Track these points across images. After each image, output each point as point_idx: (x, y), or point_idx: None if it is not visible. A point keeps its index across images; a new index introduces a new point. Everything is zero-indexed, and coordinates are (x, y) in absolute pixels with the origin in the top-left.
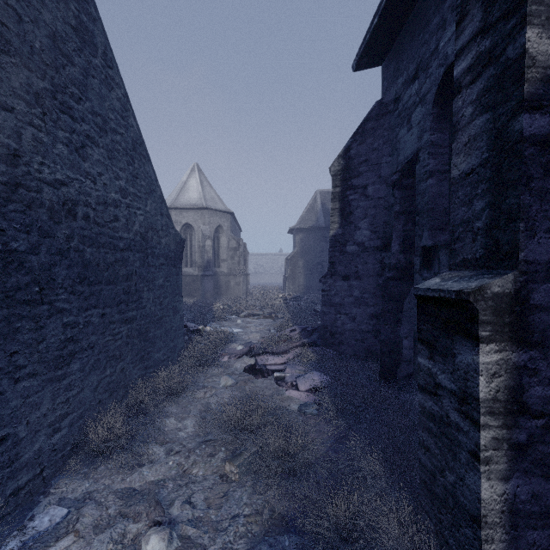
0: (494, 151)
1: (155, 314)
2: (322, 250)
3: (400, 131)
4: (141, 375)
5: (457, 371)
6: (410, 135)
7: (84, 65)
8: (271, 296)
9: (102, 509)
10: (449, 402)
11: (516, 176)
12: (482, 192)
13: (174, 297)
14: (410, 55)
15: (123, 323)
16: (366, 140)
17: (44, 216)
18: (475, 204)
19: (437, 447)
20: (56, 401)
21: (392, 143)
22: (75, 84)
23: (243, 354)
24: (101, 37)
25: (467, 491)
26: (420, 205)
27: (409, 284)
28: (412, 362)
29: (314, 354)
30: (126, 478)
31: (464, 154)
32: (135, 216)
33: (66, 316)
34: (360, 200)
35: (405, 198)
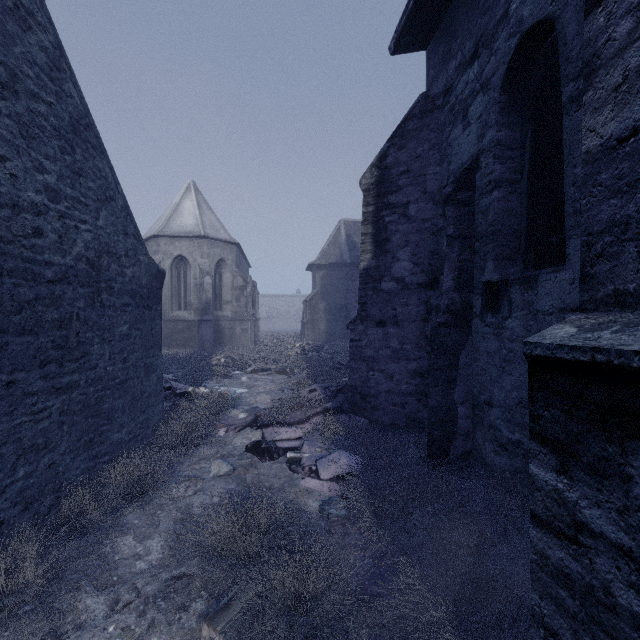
0: None
1: (113, 376)
2: (347, 290)
3: (453, 132)
4: (87, 468)
5: (638, 512)
6: (466, 135)
7: None
8: (285, 345)
9: None
10: (614, 567)
11: None
12: None
13: (146, 351)
14: (466, 29)
15: (52, 393)
16: (407, 144)
17: None
18: None
19: None
20: None
21: (441, 149)
22: None
23: (246, 425)
24: None
25: None
26: (482, 227)
27: (466, 331)
28: (470, 435)
29: (339, 424)
30: None
31: (613, 105)
32: (76, 231)
33: None
34: (399, 223)
35: (461, 218)
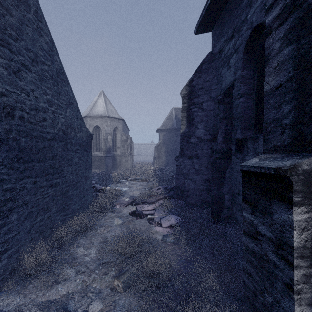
0: (298, 70)
1: (72, 180)
2: (175, 142)
3: (223, 70)
4: (62, 219)
5: (274, 225)
6: (229, 72)
7: (20, 17)
8: (146, 168)
9: None
10: (268, 246)
11: None
12: (289, 99)
13: (85, 170)
14: (229, 24)
15: (49, 187)
16: (202, 75)
17: None
18: (283, 107)
19: (258, 275)
20: None
21: (217, 77)
22: (13, 28)
23: (129, 204)
24: (33, 0)
25: (282, 311)
26: (235, 114)
27: (228, 161)
28: (230, 208)
29: (171, 203)
30: (46, 293)
31: (274, 74)
32: (58, 118)
33: (6, 184)
34: (199, 111)
35: (226, 110)
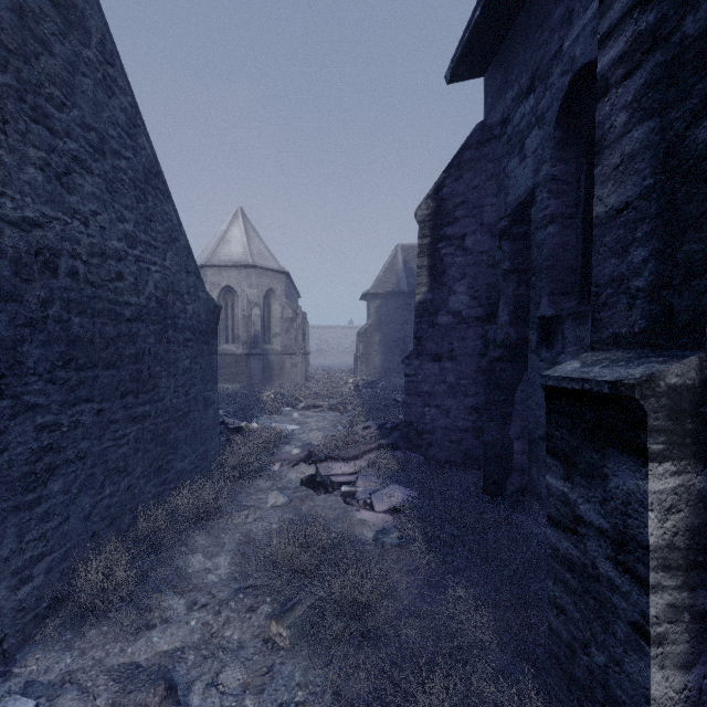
0: (663, 175)
1: (177, 408)
2: (404, 322)
3: (510, 163)
4: (157, 493)
5: (611, 501)
6: (523, 167)
7: (70, 57)
8: (338, 381)
9: (88, 698)
10: (598, 546)
11: (700, 210)
12: (644, 235)
13: (205, 385)
14: (523, 61)
15: (130, 422)
16: (464, 175)
17: (5, 271)
18: (632, 253)
19: (578, 609)
20: (24, 538)
21: (498, 180)
22: (55, 83)
23: (300, 460)
24: (97, 20)
25: (626, 681)
26: (537, 261)
27: (522, 366)
28: (525, 471)
29: (394, 460)
30: (127, 647)
31: (614, 181)
32: (148, 273)
33: (41, 415)
34: (456, 255)
35: (516, 252)
